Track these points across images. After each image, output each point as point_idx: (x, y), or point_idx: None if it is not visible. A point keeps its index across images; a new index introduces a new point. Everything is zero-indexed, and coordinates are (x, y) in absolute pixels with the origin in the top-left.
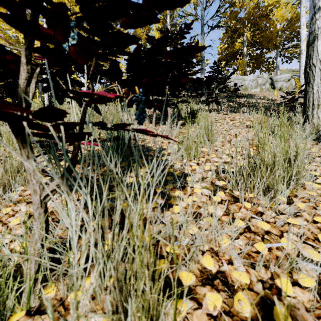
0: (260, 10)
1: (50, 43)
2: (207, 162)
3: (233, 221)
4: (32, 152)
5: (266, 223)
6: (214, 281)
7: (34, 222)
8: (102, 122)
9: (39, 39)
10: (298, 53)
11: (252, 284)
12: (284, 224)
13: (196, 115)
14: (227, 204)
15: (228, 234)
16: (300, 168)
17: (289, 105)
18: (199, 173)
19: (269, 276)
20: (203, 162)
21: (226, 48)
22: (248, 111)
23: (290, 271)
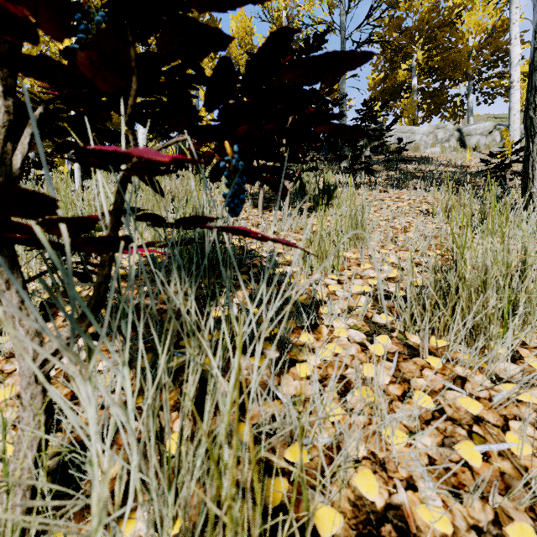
0: (439, 15)
1: (31, 41)
2: (356, 279)
3: (410, 395)
4: (17, 272)
5: (473, 400)
6: (382, 528)
7: (22, 412)
8: (155, 213)
9: (5, 33)
10: (505, 87)
11: (458, 535)
12: (510, 405)
13: (334, 194)
14: (397, 360)
15: (403, 423)
16: (532, 293)
17: (494, 176)
18: (343, 300)
19: (490, 517)
20: (349, 279)
21: (382, 80)
22: (423, 186)
23: (530, 505)
